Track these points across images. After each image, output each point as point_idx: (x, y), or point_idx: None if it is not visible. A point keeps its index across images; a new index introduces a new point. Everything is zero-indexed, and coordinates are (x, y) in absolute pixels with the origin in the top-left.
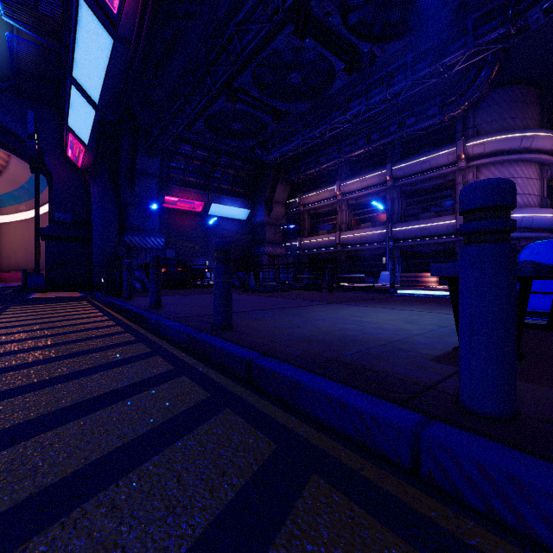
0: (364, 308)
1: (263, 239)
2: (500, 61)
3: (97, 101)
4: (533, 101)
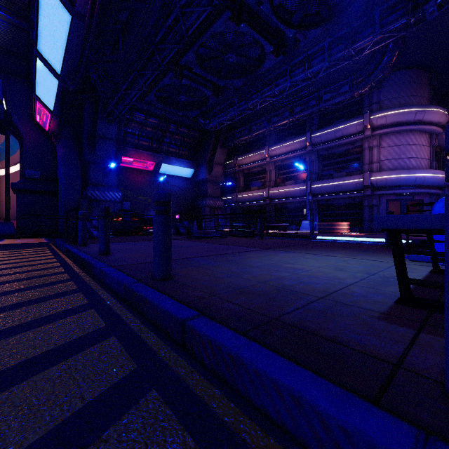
0: (293, 254)
1: (205, 194)
2: (399, 49)
3: (59, 72)
4: (424, 82)
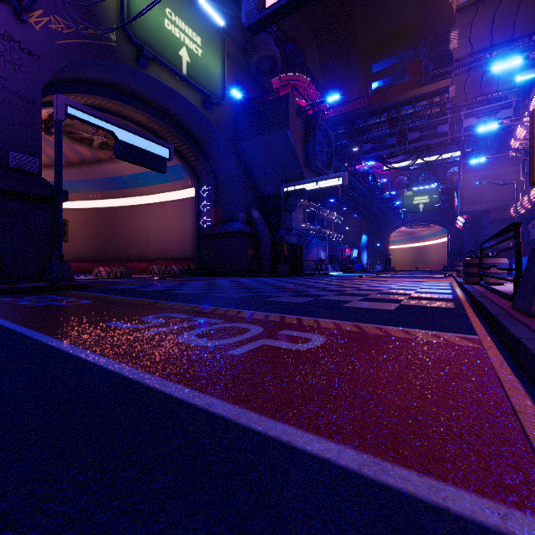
0: None
1: None
2: None
3: (463, 223)
4: None
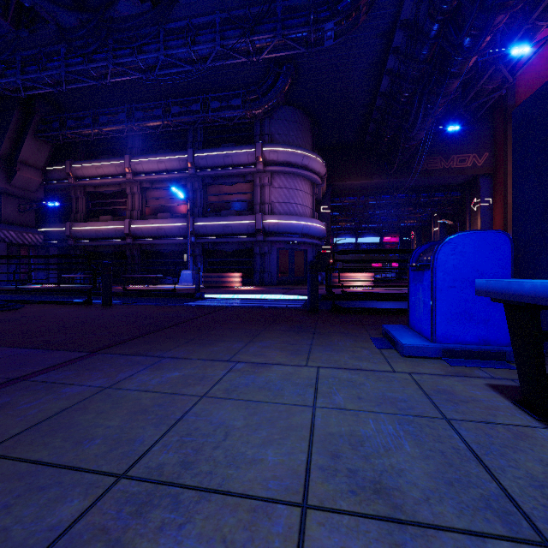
0: (172, 370)
1: None
2: (292, 77)
3: None
4: (309, 128)
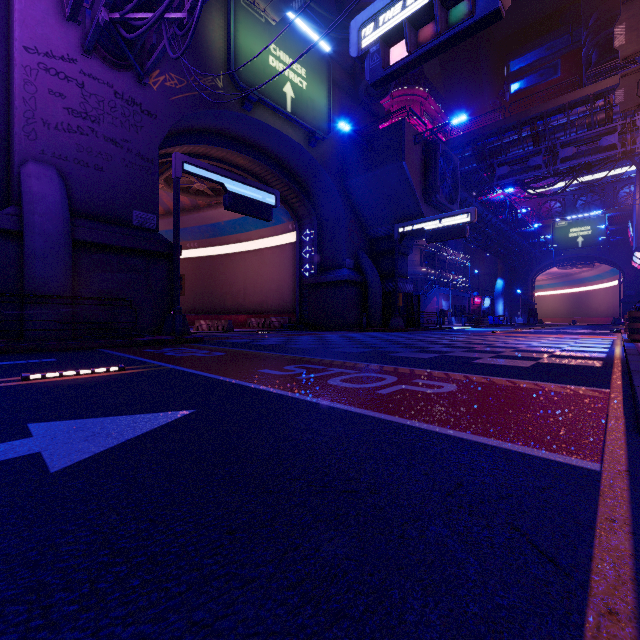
0: None
1: None
2: None
3: None
4: None
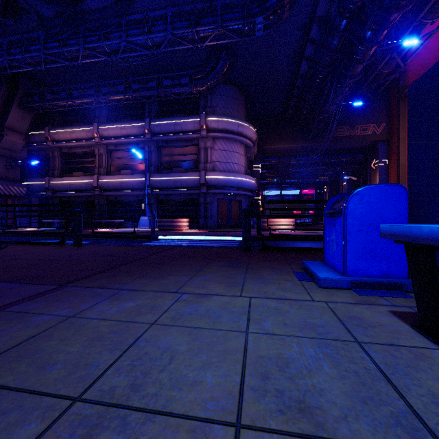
0: (128, 300)
1: None
2: (230, 61)
3: None
4: (243, 102)
